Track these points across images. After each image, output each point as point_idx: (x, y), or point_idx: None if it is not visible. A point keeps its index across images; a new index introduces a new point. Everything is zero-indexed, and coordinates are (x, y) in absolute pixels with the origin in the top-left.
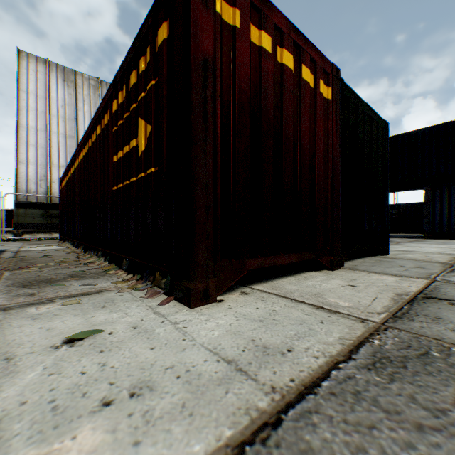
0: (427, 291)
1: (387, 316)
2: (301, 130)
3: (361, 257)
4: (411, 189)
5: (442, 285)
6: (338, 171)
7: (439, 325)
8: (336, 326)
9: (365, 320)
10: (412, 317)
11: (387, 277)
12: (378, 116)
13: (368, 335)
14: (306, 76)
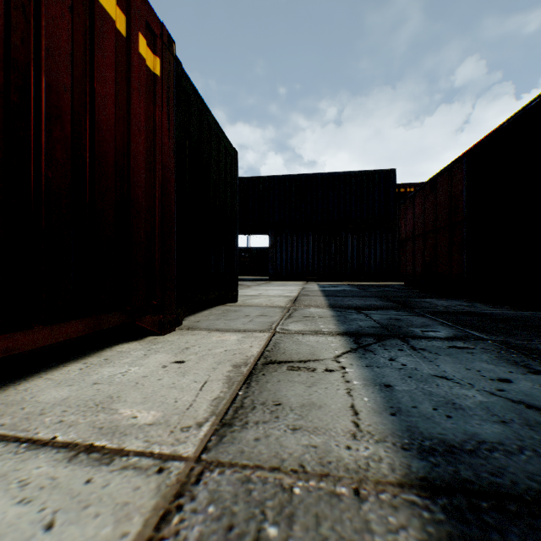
0: (269, 352)
1: (212, 426)
2: (97, 94)
3: (209, 307)
4: (261, 233)
5: (283, 338)
6: (171, 189)
7: (280, 421)
8: (86, 524)
9: (170, 458)
10: (248, 415)
11: (230, 336)
12: (227, 140)
13: (156, 524)
14: (107, 4)
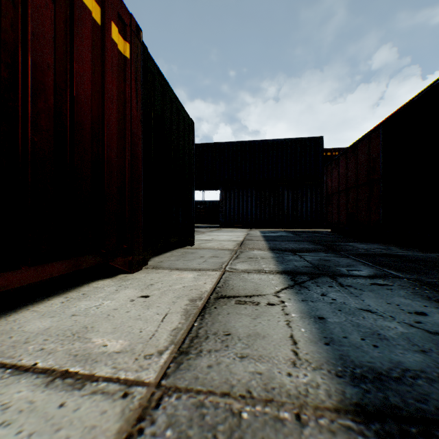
0: (220, 288)
1: (171, 354)
2: (75, 72)
3: (171, 249)
4: (213, 189)
5: (231, 276)
6: (139, 152)
7: (229, 350)
8: None
9: (134, 384)
10: (202, 344)
11: (188, 274)
12: (186, 112)
13: None
14: None
